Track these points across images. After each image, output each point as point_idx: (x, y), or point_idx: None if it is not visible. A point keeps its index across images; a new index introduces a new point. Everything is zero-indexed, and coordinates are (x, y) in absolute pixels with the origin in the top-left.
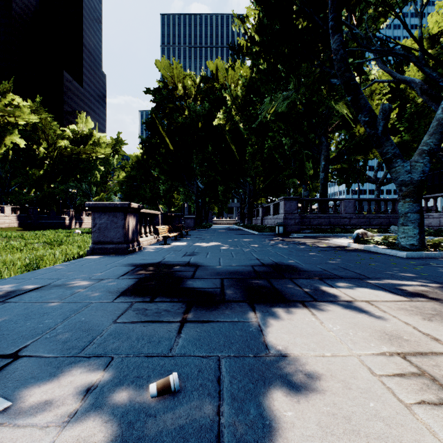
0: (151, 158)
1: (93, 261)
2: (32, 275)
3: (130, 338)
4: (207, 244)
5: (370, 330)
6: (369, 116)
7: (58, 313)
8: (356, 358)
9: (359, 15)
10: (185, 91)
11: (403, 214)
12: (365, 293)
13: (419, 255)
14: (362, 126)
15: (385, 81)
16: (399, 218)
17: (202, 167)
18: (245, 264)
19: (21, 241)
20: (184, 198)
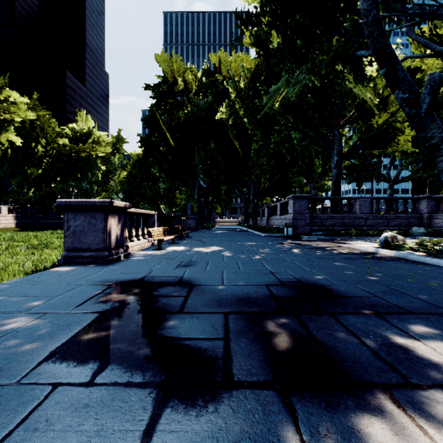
0: (151, 156)
1: (57, 277)
2: None
3: None
4: (208, 249)
5: None
6: (409, 92)
7: None
8: None
9: None
10: (186, 85)
11: None
12: None
13: None
14: (379, 117)
15: (419, 56)
16: None
17: (204, 164)
18: (257, 281)
19: (5, 244)
20: (186, 197)
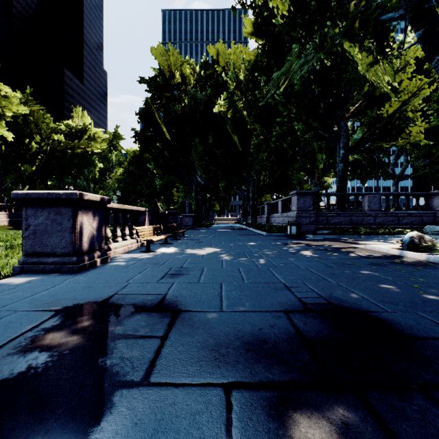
0: (147, 151)
1: None
2: None
3: None
4: (204, 251)
5: None
6: None
7: None
8: None
9: None
10: (183, 78)
11: None
12: None
13: None
14: (390, 107)
15: None
16: None
17: (202, 160)
18: (270, 304)
19: None
20: (183, 195)
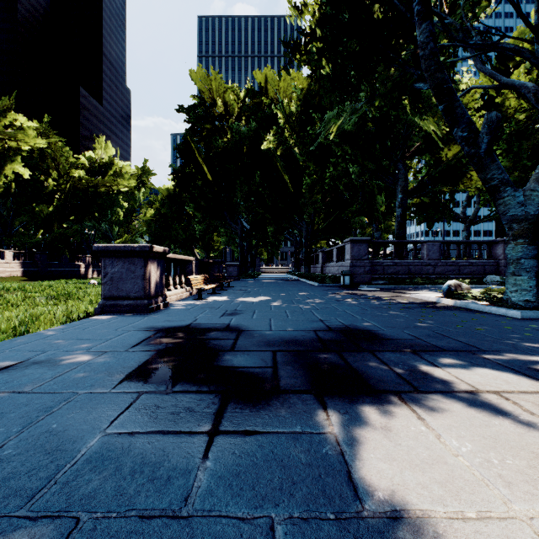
0: (185, 191)
1: (100, 324)
2: (9, 344)
3: (120, 471)
4: (253, 299)
5: (525, 453)
6: (468, 130)
7: (19, 413)
8: (527, 526)
9: (452, 1)
10: (226, 107)
11: (514, 261)
12: (487, 376)
13: (538, 315)
14: (450, 149)
15: (485, 87)
16: (509, 265)
17: (248, 202)
18: (305, 327)
19: (20, 295)
20: (226, 240)
